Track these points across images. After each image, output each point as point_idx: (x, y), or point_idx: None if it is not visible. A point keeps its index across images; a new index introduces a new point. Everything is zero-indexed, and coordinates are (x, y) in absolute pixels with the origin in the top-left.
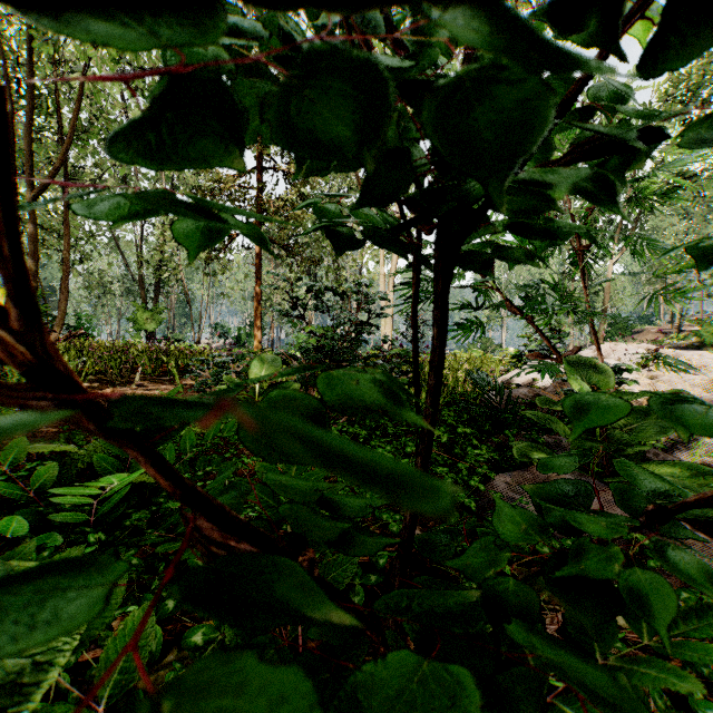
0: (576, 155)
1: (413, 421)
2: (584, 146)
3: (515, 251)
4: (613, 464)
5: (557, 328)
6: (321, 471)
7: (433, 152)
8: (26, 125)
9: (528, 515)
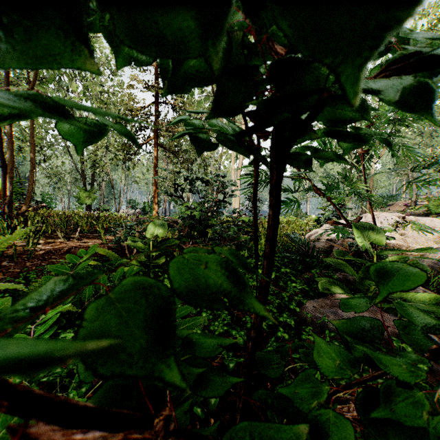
0: (385, 74)
1: (255, 308)
2: (392, 66)
3: (327, 153)
4: (394, 304)
5: (342, 203)
6: (189, 307)
7: (270, 71)
8: (5, 73)
9: (339, 350)
